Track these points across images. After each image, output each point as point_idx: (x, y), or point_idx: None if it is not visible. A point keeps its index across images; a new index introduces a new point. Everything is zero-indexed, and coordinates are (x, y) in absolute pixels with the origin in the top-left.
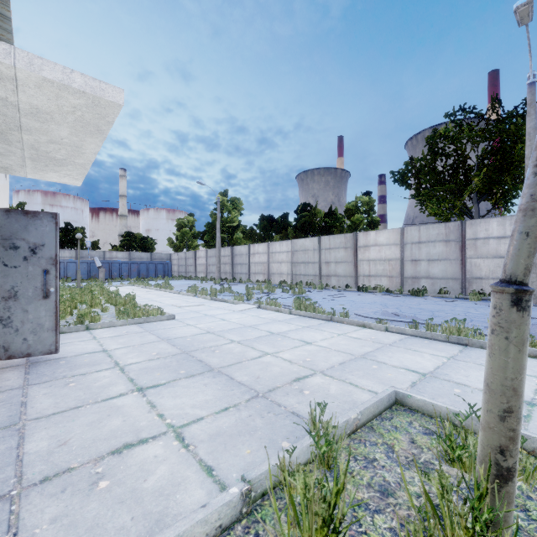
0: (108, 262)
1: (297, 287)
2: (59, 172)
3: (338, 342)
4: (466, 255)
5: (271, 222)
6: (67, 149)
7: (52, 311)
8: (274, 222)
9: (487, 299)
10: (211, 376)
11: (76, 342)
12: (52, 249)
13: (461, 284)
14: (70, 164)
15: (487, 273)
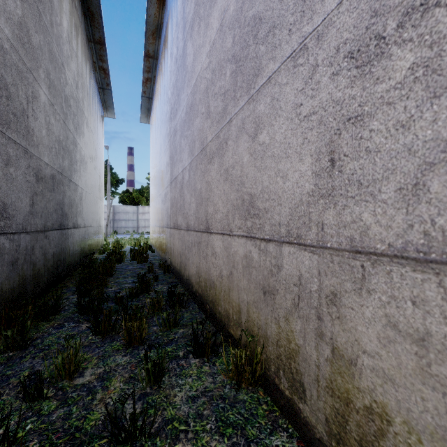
0: None
1: None
2: None
3: None
4: None
5: None
6: None
7: None
8: None
9: None
10: None
11: None
12: None
13: None
14: None
15: None
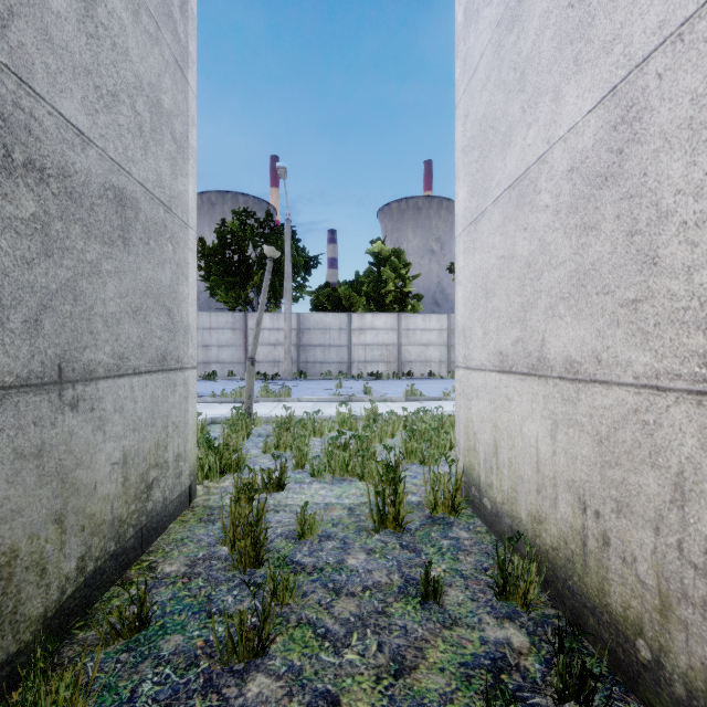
0: None
1: None
2: None
3: None
4: (248, 342)
5: None
6: None
7: None
8: None
9: (263, 379)
10: None
11: None
12: None
13: (245, 367)
14: None
15: (263, 358)
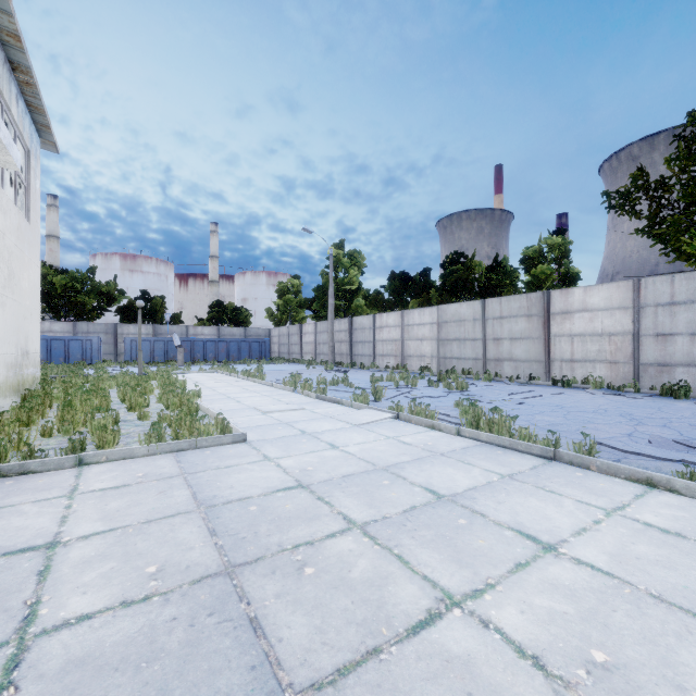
0: (190, 340)
1: (448, 377)
2: None
3: (631, 550)
4: None
5: (405, 282)
6: None
7: None
8: (410, 282)
9: None
10: None
11: (25, 505)
12: None
13: None
14: None
15: None
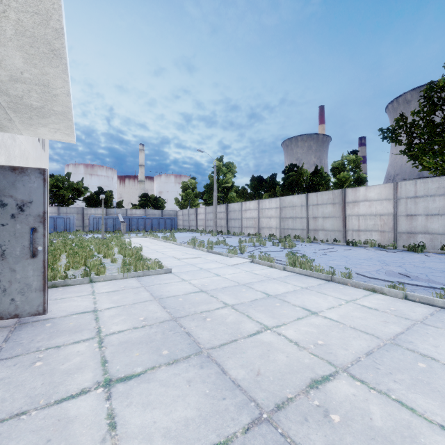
0: (129, 217)
1: (285, 240)
2: (48, 126)
3: (350, 314)
4: None
5: (261, 182)
6: (37, 91)
7: (40, 271)
8: (264, 182)
9: None
10: (198, 364)
11: (74, 298)
12: (40, 206)
13: None
14: (51, 113)
15: None
